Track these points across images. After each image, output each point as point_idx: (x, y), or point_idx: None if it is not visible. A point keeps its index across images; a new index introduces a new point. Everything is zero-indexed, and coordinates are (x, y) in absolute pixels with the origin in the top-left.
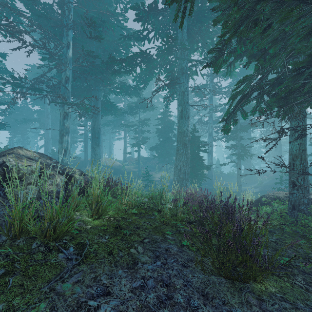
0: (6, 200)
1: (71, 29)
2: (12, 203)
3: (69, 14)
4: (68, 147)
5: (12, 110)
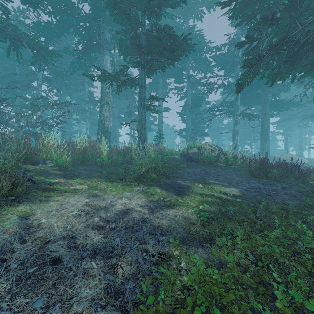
0: (201, 155)
1: (239, 64)
2: (201, 152)
3: (238, 54)
4: (237, 143)
5: (212, 123)
